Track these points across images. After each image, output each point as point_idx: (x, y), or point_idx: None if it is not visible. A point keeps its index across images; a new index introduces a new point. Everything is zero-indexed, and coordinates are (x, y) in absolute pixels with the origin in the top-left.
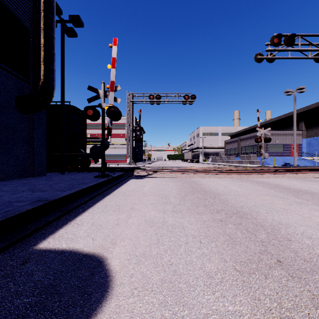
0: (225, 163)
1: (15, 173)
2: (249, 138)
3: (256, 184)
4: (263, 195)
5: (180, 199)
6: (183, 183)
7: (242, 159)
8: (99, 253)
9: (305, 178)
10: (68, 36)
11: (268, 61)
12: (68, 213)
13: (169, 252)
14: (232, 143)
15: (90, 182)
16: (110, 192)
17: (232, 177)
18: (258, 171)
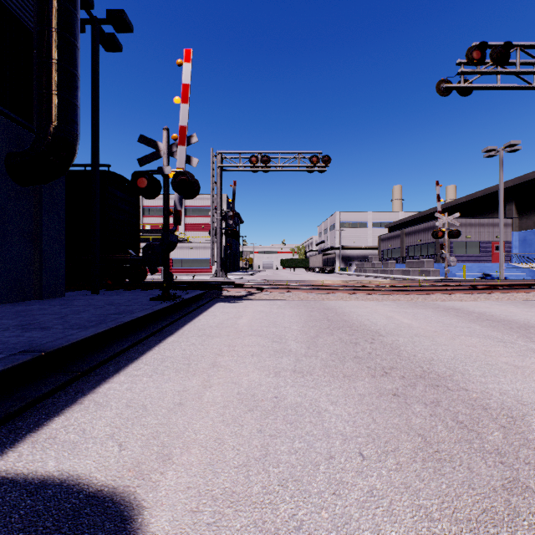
0: (379, 273)
1: (4, 292)
2: (421, 232)
3: (443, 313)
4: (463, 334)
5: (308, 343)
6: (311, 311)
7: (409, 267)
8: (127, 491)
9: (528, 301)
10: (106, 49)
11: (460, 93)
12: (83, 376)
13: (291, 486)
14: (391, 240)
15: (140, 310)
16: (177, 328)
17: (397, 299)
18: (442, 288)
